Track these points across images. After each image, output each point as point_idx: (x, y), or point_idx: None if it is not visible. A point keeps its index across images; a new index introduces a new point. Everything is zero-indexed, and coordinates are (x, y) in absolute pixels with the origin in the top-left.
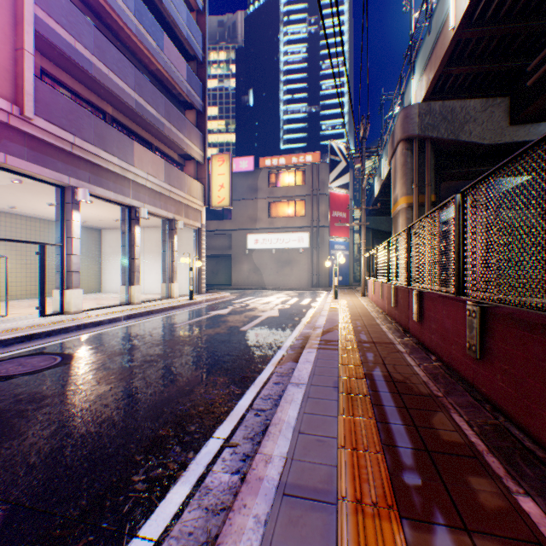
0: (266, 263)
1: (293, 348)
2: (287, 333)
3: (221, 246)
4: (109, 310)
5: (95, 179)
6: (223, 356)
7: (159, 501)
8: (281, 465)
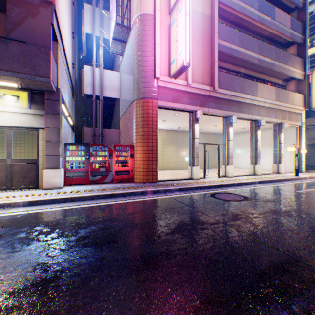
0: None
1: None
2: None
3: (313, 137)
4: (245, 177)
5: (238, 109)
6: None
7: None
8: None
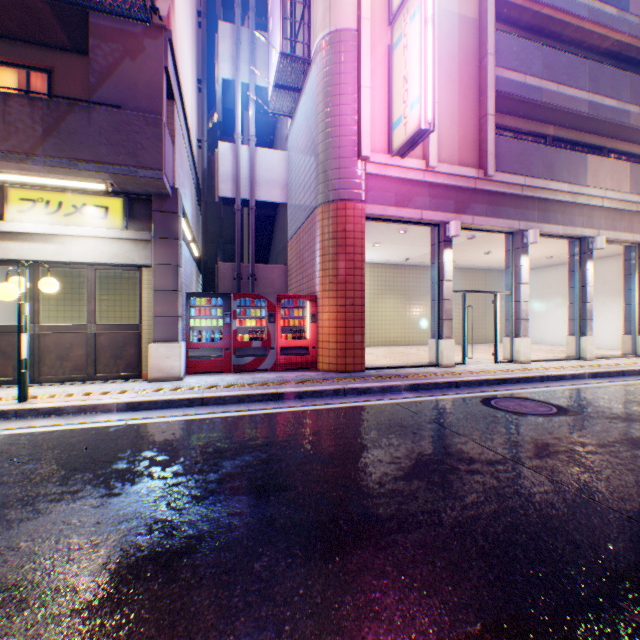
0: None
1: None
2: None
3: None
4: (558, 364)
5: (540, 216)
6: None
7: None
8: None
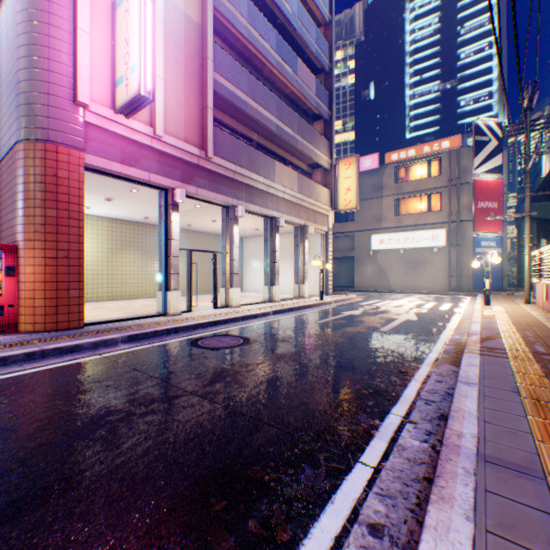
0: (392, 264)
1: (446, 352)
2: (434, 338)
3: (342, 249)
4: (258, 306)
5: (248, 198)
6: (372, 351)
7: (365, 445)
8: (473, 441)
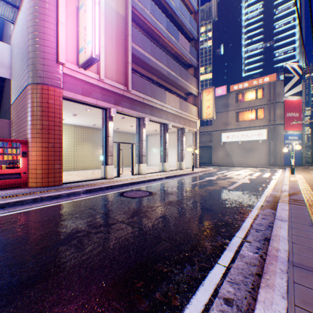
0: (234, 150)
1: (267, 202)
2: (260, 193)
3: (205, 141)
4: (156, 174)
5: (151, 113)
6: (223, 200)
7: (221, 254)
8: (286, 253)
